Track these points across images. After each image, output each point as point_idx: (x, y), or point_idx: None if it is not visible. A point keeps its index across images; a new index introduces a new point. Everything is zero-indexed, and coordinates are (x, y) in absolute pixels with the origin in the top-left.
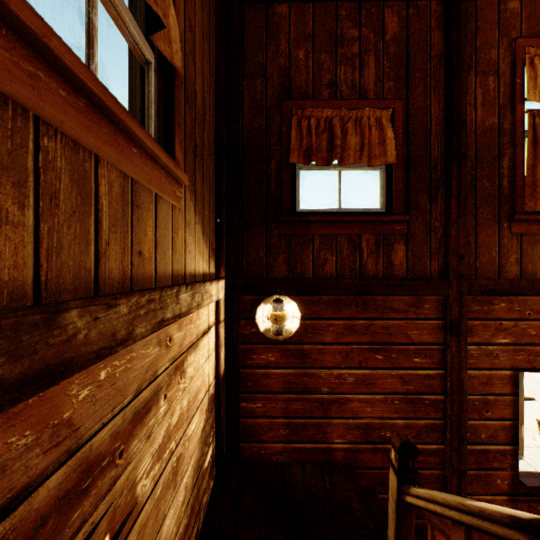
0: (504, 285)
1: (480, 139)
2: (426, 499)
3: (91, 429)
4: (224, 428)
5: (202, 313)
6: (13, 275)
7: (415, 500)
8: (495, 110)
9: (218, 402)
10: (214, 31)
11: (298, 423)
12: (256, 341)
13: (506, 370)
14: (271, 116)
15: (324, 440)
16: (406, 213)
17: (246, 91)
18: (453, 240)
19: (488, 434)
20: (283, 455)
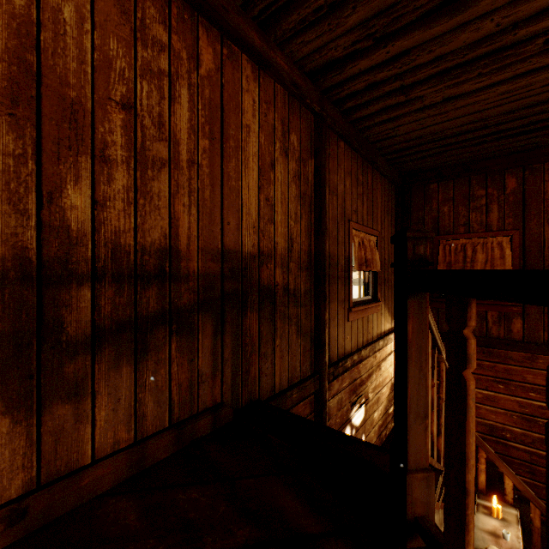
0: None
1: None
2: None
3: (362, 373)
4: None
5: (387, 346)
6: (355, 345)
7: None
8: None
9: None
10: (394, 211)
11: None
12: None
13: None
14: None
15: None
16: None
17: None
18: None
19: None
20: None
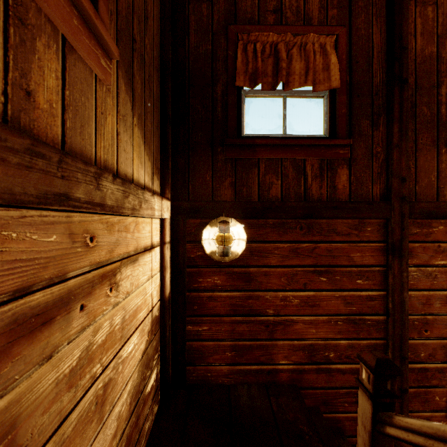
0: (444, 208)
1: (420, 67)
2: (428, 434)
3: None
4: (169, 351)
5: (142, 227)
6: None
7: (404, 434)
8: (434, 39)
9: (163, 325)
10: None
11: (244, 346)
12: (203, 264)
13: (444, 291)
14: (217, 40)
15: (269, 361)
16: (349, 138)
17: (192, 15)
18: (395, 163)
19: (427, 353)
20: (229, 377)
